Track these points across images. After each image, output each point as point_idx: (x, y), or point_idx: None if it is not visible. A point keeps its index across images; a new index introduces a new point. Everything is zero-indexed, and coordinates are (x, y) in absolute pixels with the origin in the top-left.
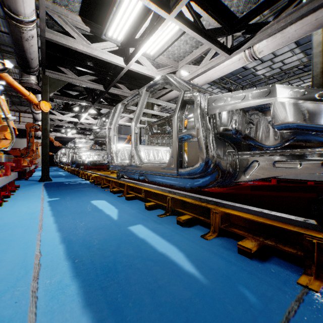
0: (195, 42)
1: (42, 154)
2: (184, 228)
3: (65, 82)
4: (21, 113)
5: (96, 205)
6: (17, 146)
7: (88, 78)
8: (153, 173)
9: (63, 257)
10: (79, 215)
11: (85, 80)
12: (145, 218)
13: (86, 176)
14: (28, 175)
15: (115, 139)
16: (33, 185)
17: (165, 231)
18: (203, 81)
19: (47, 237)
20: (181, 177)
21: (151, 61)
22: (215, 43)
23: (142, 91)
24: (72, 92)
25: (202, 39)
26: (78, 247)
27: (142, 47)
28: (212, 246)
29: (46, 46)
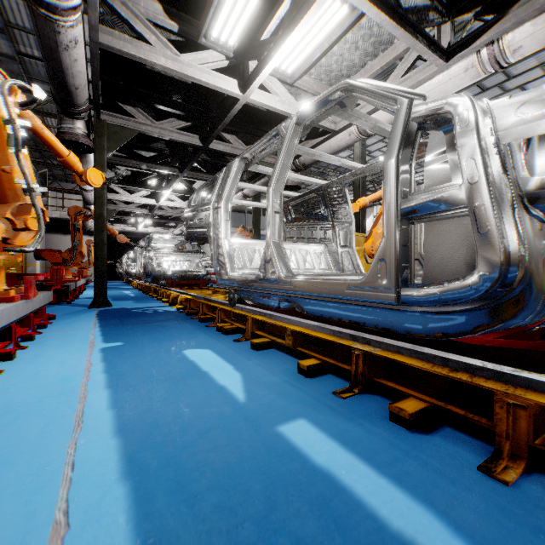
0: (373, 44)
1: (95, 259)
2: (418, 437)
3: (134, 131)
4: (66, 194)
5: (194, 361)
6: (59, 248)
7: (173, 125)
8: (319, 298)
9: (126, 537)
10: (162, 387)
11: (168, 128)
12: (307, 399)
13: (170, 298)
14: (72, 296)
15: (228, 228)
16: (79, 315)
17: (373, 446)
18: (386, 119)
19: (89, 453)
20: (404, 309)
21: (286, 88)
22: (420, 37)
23: (287, 126)
24: (146, 153)
25: (396, 29)
26: (166, 497)
27: (276, 53)
28: (538, 514)
29: (101, 68)
